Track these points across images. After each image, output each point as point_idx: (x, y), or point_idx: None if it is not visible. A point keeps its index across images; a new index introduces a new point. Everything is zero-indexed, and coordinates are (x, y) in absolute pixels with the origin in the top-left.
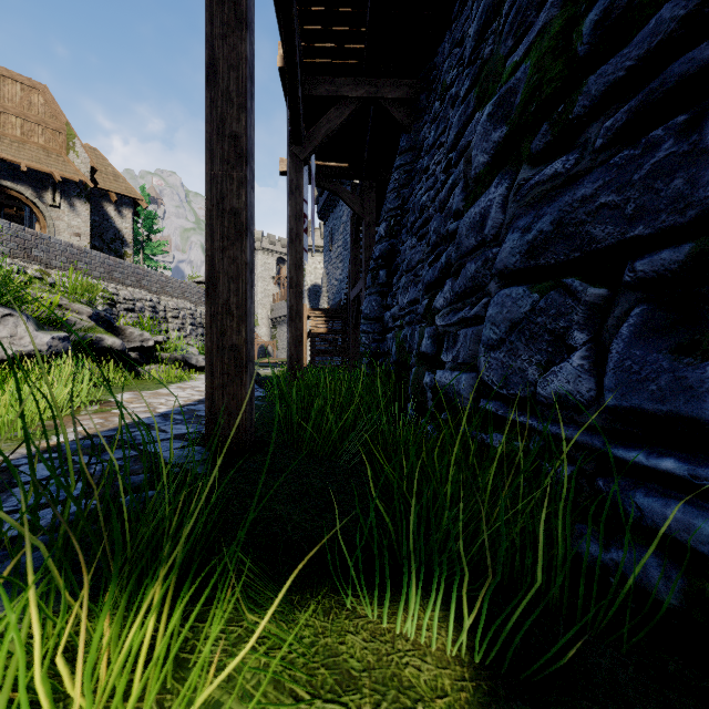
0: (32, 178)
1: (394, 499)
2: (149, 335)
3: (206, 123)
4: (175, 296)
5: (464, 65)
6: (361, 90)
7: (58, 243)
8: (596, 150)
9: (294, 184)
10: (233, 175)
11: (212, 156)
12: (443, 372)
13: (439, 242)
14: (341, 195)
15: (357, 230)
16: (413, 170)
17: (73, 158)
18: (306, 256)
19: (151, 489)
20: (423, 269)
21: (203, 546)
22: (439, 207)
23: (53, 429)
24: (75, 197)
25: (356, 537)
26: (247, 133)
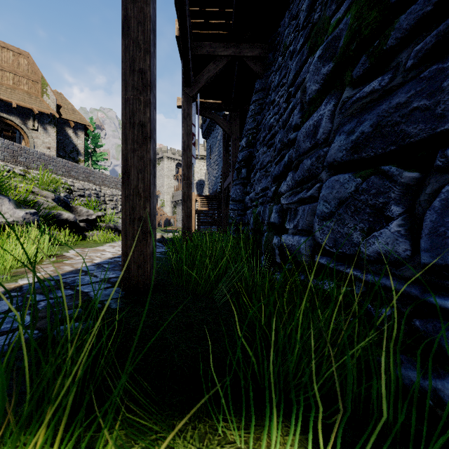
0: (20, 112)
1: (254, 328)
2: (92, 211)
3: (122, 62)
4: (111, 187)
5: (299, 29)
6: (230, 51)
7: (35, 152)
8: (407, 69)
9: (186, 112)
10: (140, 98)
11: (126, 85)
12: (287, 236)
13: (282, 148)
14: (217, 121)
15: (227, 144)
16: (264, 103)
17: (46, 99)
18: (194, 160)
19: (77, 321)
20: (271, 167)
21: (107, 371)
22: (282, 125)
23: (21, 274)
24: (47, 124)
25: (226, 362)
26: (151, 69)
